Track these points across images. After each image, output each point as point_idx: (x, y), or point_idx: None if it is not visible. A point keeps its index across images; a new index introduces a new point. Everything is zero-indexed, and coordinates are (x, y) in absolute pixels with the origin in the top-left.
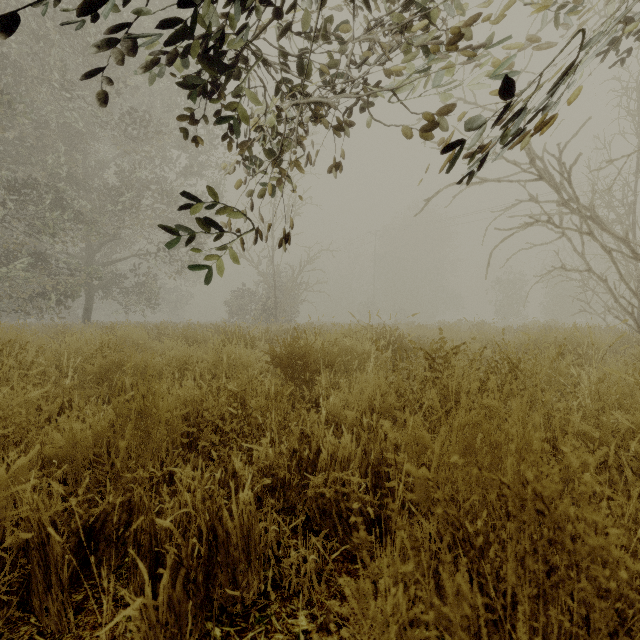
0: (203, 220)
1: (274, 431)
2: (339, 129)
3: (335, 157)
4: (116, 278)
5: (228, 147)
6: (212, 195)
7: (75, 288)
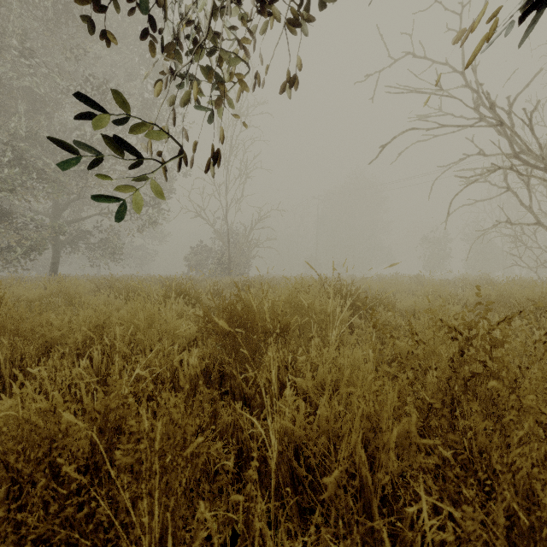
0: (113, 139)
1: (156, 539)
2: (294, 25)
3: (288, 70)
4: (83, 235)
5: (151, 51)
6: (123, 104)
7: (39, 243)
